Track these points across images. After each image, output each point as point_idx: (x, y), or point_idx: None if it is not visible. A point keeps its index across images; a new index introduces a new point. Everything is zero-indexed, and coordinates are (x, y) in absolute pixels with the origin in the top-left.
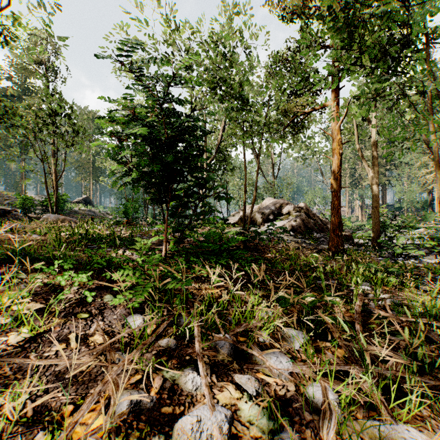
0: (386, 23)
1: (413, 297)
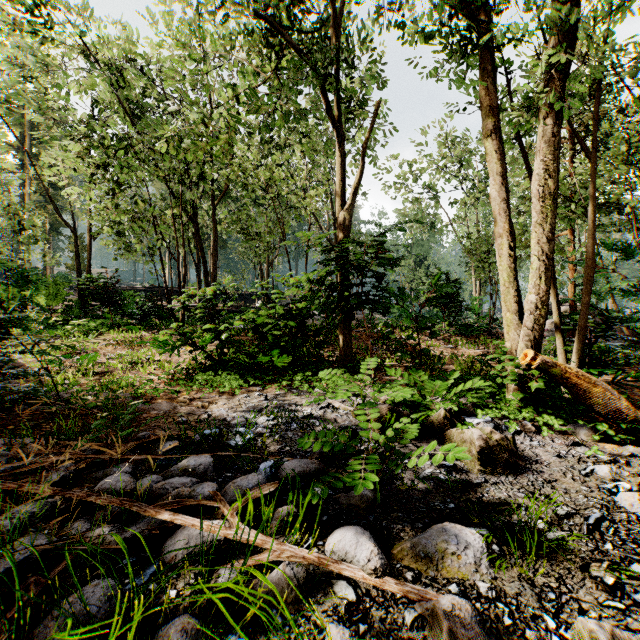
0: None
1: None
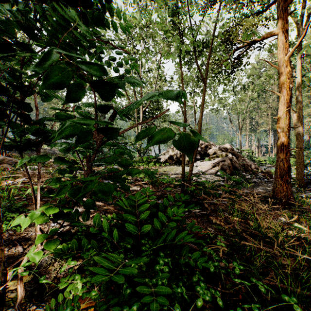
0: None
1: None
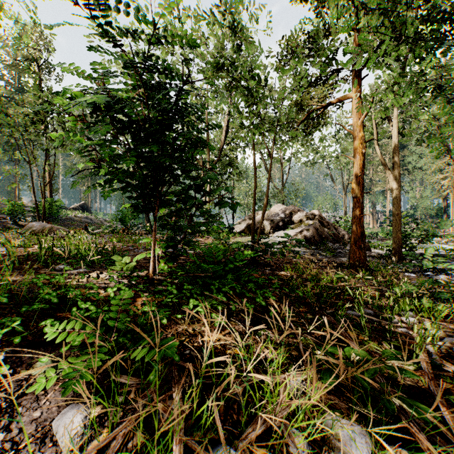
0: None
1: None
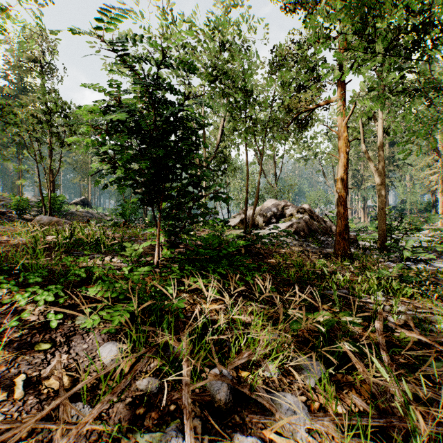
0: (404, 3)
1: (435, 310)
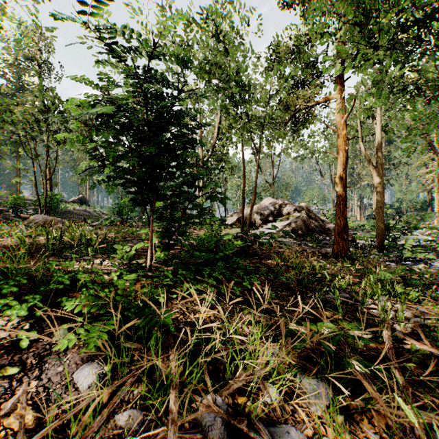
0: None
1: None
